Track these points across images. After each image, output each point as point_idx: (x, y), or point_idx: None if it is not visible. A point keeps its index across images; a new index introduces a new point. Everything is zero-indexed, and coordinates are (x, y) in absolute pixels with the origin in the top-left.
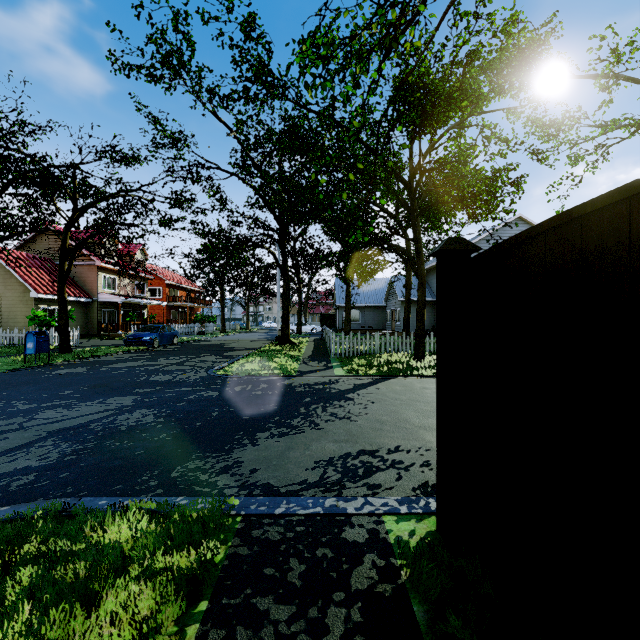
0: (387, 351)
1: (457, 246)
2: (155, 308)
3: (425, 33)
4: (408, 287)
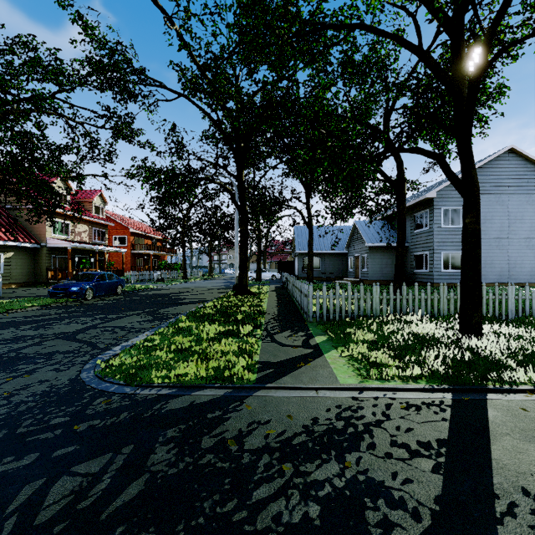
0: (391, 312)
1: None
2: (120, 256)
3: None
4: (402, 223)
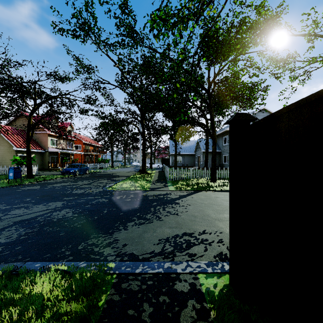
0: (196, 177)
1: (242, 117)
2: (77, 155)
3: (217, 10)
4: (207, 144)
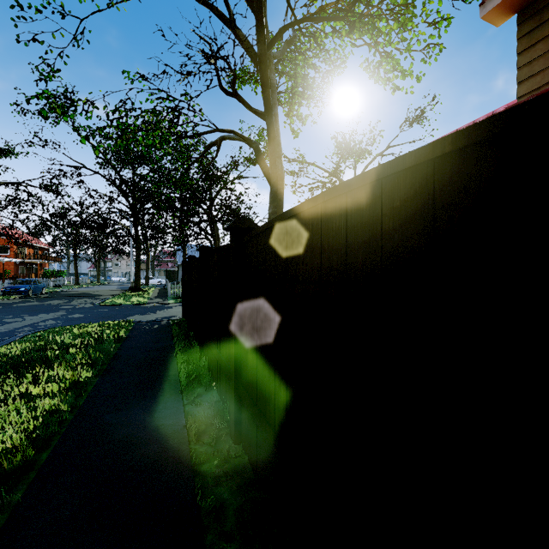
0: None
1: (184, 262)
2: (1, 264)
3: None
4: None
